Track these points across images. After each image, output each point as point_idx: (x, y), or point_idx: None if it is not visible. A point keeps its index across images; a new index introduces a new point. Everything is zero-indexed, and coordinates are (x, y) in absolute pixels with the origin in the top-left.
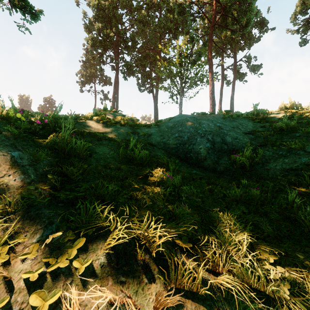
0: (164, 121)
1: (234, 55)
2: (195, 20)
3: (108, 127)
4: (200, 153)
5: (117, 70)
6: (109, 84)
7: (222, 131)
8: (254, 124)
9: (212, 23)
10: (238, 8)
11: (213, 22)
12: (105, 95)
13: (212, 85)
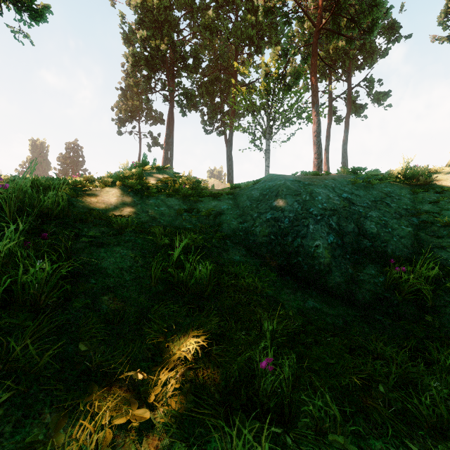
0: (245, 187)
1: (348, 78)
2: (290, 22)
3: (143, 199)
4: (318, 256)
5: (172, 101)
6: (161, 122)
7: (355, 209)
8: (412, 194)
9: (317, 26)
10: (358, 3)
11: (318, 24)
12: (154, 139)
13: (318, 123)
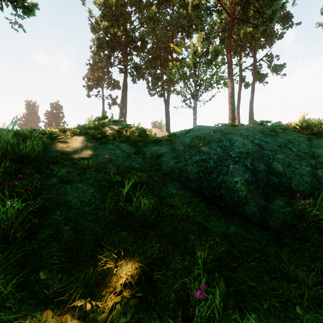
0: (179, 135)
1: (254, 55)
2: (211, 14)
3: (102, 145)
4: (237, 190)
5: (126, 73)
6: (118, 88)
7: (264, 153)
8: (308, 140)
9: (231, 16)
10: None
11: (232, 15)
12: (113, 100)
13: (232, 87)
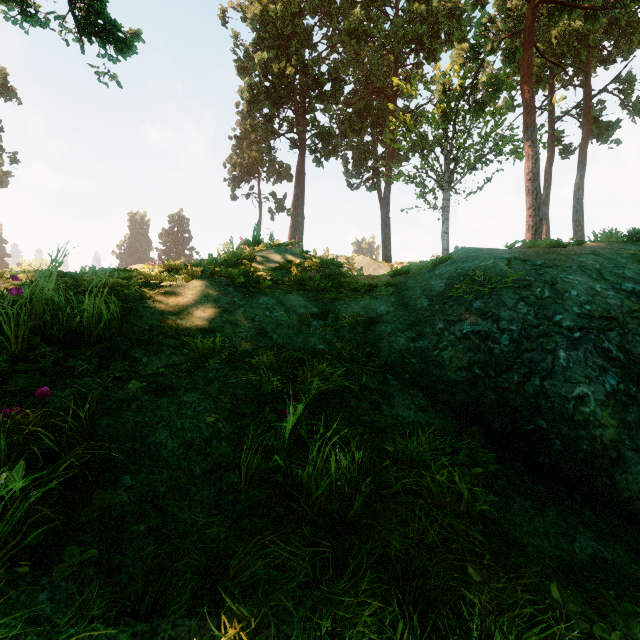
0: (417, 271)
1: (585, 81)
2: (484, 2)
3: (248, 298)
4: (586, 422)
5: (302, 147)
6: (287, 178)
7: None
8: None
9: None
10: None
11: None
12: (279, 202)
13: (534, 158)
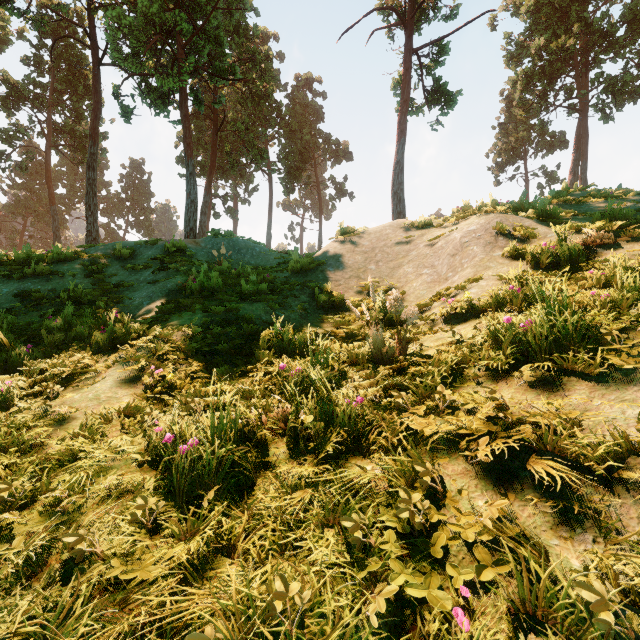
0: None
1: None
2: None
3: (574, 207)
4: None
5: (584, 109)
6: (560, 146)
7: None
8: None
9: None
10: None
11: None
12: (549, 175)
13: None
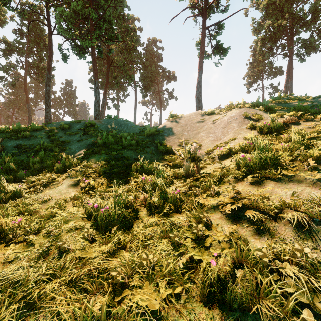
0: None
1: None
2: None
3: (283, 104)
4: None
5: (291, 55)
6: (280, 73)
7: None
8: None
9: None
10: None
11: None
12: (274, 88)
13: None
